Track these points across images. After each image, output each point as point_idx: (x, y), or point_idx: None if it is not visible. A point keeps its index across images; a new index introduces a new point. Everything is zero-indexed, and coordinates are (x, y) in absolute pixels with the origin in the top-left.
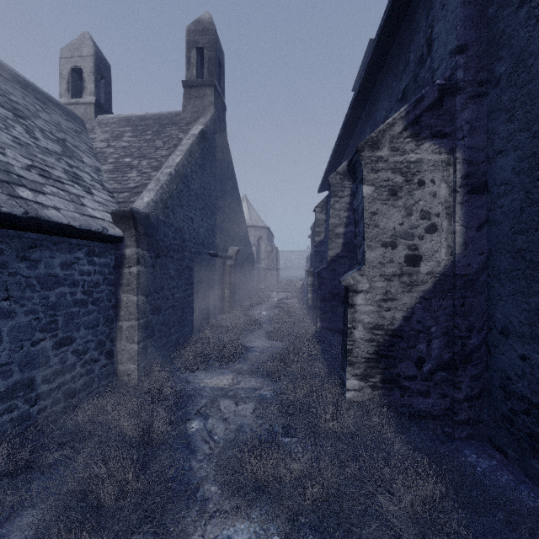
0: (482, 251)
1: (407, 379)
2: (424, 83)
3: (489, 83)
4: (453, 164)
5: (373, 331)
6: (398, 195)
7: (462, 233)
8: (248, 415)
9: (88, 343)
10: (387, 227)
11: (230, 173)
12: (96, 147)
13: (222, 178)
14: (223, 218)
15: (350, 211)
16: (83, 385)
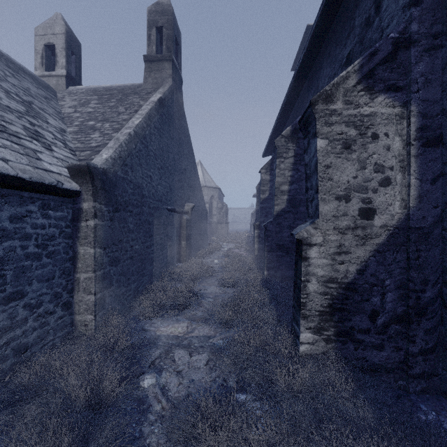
0: (436, 204)
1: (361, 332)
2: (372, 44)
3: (445, 35)
4: (407, 117)
5: (327, 284)
6: (352, 149)
7: (417, 186)
8: (202, 367)
9: (41, 296)
10: (341, 181)
11: (186, 139)
12: (64, 112)
13: (179, 142)
14: (180, 178)
15: (294, 171)
16: (37, 338)
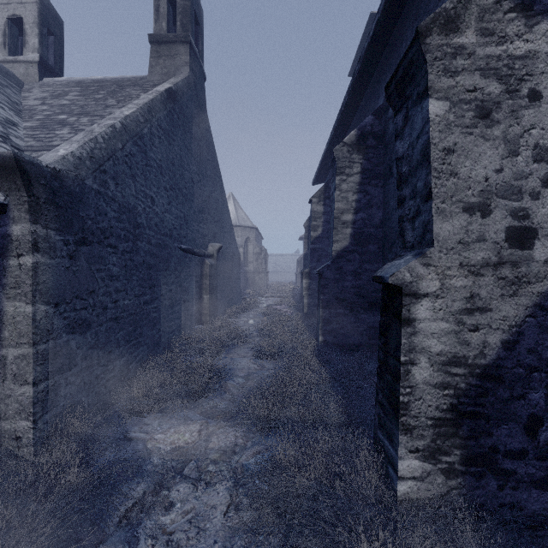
0: None
1: (509, 456)
2: None
3: None
4: None
5: (448, 368)
6: (493, 118)
7: None
8: (218, 521)
9: None
10: (474, 177)
11: (210, 156)
12: (25, 105)
13: (200, 159)
14: (201, 208)
15: (361, 193)
16: None
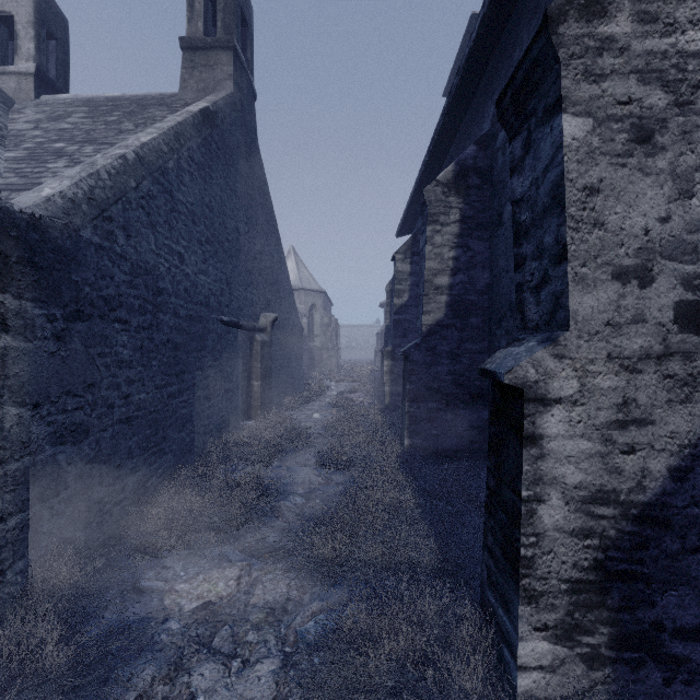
0: None
1: (680, 636)
2: None
3: None
4: None
5: (590, 507)
6: (656, 142)
7: None
8: None
9: None
10: (628, 228)
11: (263, 199)
12: (11, 129)
13: (249, 202)
14: (250, 267)
15: (460, 249)
16: None
